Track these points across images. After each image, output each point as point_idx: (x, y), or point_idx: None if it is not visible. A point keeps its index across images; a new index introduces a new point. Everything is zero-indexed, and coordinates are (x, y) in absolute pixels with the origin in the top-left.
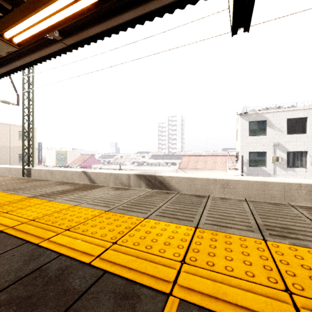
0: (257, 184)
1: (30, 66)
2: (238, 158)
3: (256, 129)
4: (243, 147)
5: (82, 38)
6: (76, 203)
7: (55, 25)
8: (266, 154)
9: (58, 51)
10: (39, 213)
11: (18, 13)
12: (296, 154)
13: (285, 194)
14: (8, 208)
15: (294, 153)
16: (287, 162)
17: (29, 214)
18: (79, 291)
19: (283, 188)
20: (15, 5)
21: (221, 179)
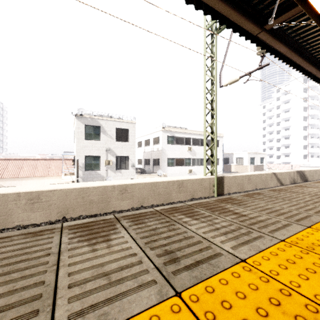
0: (76, 191)
1: None
2: (74, 162)
3: (92, 134)
4: (78, 151)
5: None
6: None
7: None
8: (101, 158)
9: None
10: None
11: None
12: (122, 158)
13: (103, 197)
14: None
15: (121, 158)
16: (116, 165)
17: None
18: None
19: (101, 192)
20: None
21: (29, 191)
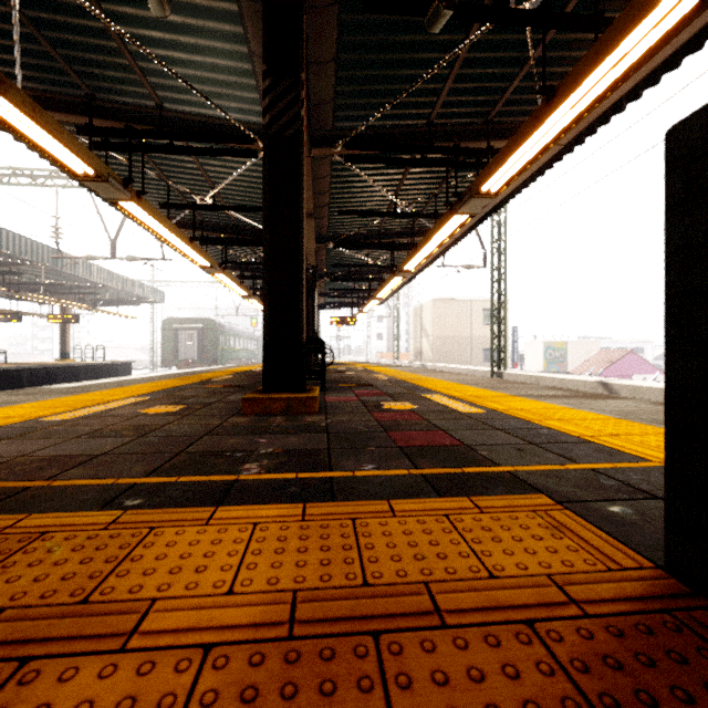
0: None
1: (505, 203)
2: None
3: None
4: None
5: (592, 119)
6: (573, 407)
7: (543, 148)
8: None
9: (547, 162)
10: (526, 407)
11: (498, 160)
12: None
13: None
14: (493, 400)
15: None
16: None
17: (516, 406)
18: (564, 442)
19: None
20: (490, 136)
21: None
